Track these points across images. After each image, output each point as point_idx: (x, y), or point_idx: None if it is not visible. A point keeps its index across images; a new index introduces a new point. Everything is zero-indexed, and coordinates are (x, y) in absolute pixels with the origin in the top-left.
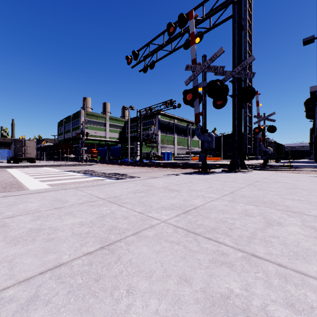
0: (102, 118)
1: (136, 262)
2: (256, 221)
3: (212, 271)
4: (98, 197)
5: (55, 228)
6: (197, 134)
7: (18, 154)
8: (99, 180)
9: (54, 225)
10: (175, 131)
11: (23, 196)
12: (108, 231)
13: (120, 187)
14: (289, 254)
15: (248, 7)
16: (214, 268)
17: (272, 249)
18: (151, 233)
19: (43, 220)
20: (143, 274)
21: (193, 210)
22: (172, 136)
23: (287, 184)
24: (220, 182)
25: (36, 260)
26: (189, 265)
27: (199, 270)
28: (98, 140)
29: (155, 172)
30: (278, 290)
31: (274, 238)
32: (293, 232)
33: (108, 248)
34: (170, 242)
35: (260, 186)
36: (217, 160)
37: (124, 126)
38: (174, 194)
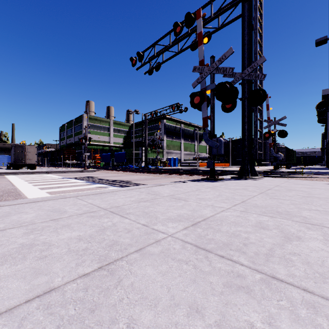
0: (106, 122)
1: (139, 286)
2: (272, 234)
3: (227, 298)
4: (99, 207)
5: (49, 243)
6: (205, 139)
7: (18, 160)
8: (102, 188)
9: (48, 239)
10: (182, 135)
11: (18, 206)
12: (108, 247)
13: (123, 195)
14: (314, 276)
15: (259, 6)
16: (230, 294)
17: (294, 270)
18: (157, 249)
19: (37, 234)
20: (147, 302)
21: (202, 222)
22: (178, 142)
23: (301, 192)
24: (230, 189)
25: (24, 284)
26: (200, 291)
27: (212, 297)
28: (101, 146)
29: (161, 179)
30: (307, 323)
31: (295, 256)
32: (316, 248)
33: (107, 269)
34: (178, 261)
35: (273, 194)
36: (225, 166)
37: (129, 130)
38: (181, 203)
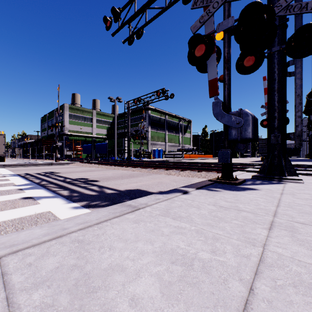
0: (89, 112)
1: None
2: None
3: None
4: None
5: None
6: (217, 113)
7: None
8: (26, 201)
9: None
10: (166, 127)
11: None
12: None
13: None
14: None
15: None
16: None
17: None
18: None
19: None
20: None
21: None
22: (163, 133)
23: None
24: None
25: None
26: None
27: None
28: (84, 137)
29: (143, 176)
30: None
31: None
32: None
33: None
34: None
35: None
36: (209, 157)
37: (113, 121)
38: None
